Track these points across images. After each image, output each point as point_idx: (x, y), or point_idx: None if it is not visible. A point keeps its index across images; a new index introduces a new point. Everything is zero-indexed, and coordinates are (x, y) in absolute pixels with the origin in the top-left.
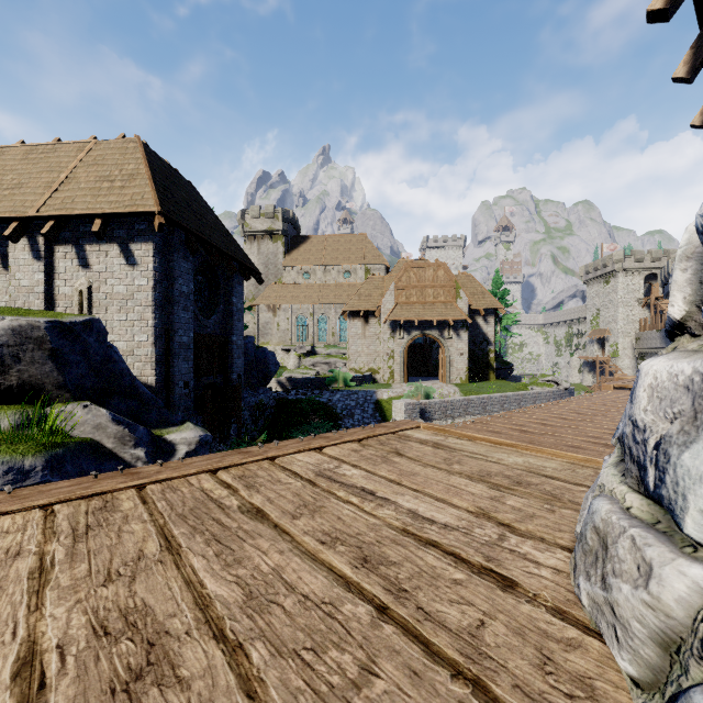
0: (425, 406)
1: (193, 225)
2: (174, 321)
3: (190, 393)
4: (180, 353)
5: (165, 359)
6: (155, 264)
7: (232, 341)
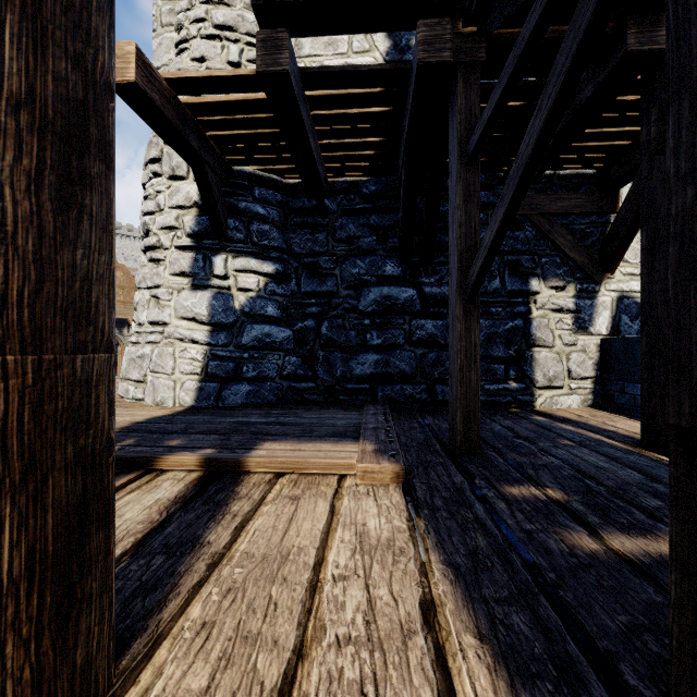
0: None
1: None
2: None
3: None
4: None
5: None
6: None
7: None
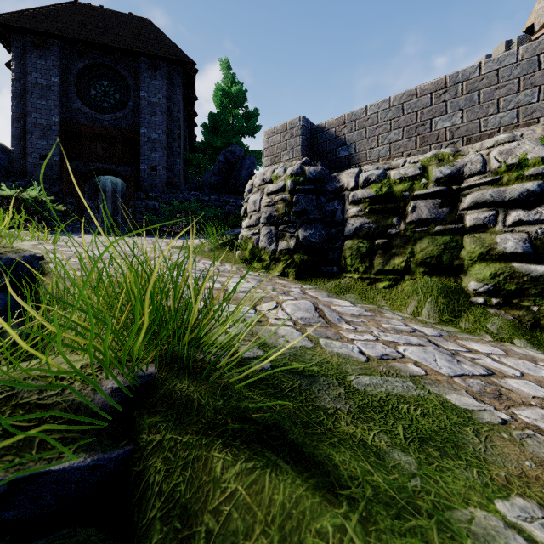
0: (338, 130)
1: (52, 29)
2: (27, 106)
3: (52, 166)
4: (36, 131)
5: (24, 137)
6: (13, 67)
7: (141, 133)
